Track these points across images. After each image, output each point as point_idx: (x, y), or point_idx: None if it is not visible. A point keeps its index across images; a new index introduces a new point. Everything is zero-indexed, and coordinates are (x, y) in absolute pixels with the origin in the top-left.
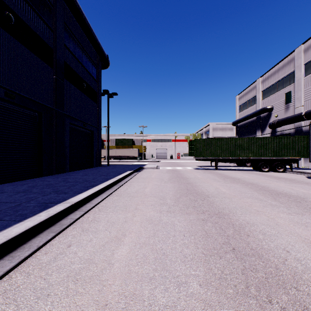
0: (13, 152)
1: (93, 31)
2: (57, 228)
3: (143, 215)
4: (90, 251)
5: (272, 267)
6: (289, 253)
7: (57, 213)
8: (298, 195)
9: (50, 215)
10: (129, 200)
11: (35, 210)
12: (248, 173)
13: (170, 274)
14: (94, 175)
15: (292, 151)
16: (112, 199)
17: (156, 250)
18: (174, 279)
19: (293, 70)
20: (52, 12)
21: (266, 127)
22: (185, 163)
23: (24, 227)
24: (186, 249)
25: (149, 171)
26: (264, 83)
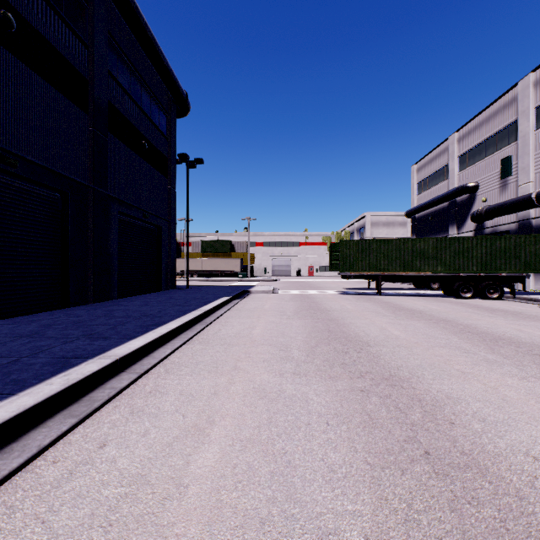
0: (14, 263)
1: (161, 49)
2: (83, 407)
3: (249, 381)
4: (142, 458)
5: (510, 496)
6: (539, 462)
7: (84, 377)
8: (533, 341)
9: (71, 382)
10: (224, 352)
11: (44, 372)
12: (435, 301)
13: (302, 510)
14: (161, 305)
15: (515, 263)
16: (191, 349)
17: (274, 454)
18: (311, 522)
19: (515, 118)
20: (87, 13)
21: (465, 219)
22: (323, 283)
23: (15, 407)
24: (333, 453)
25: (260, 298)
26: (463, 143)
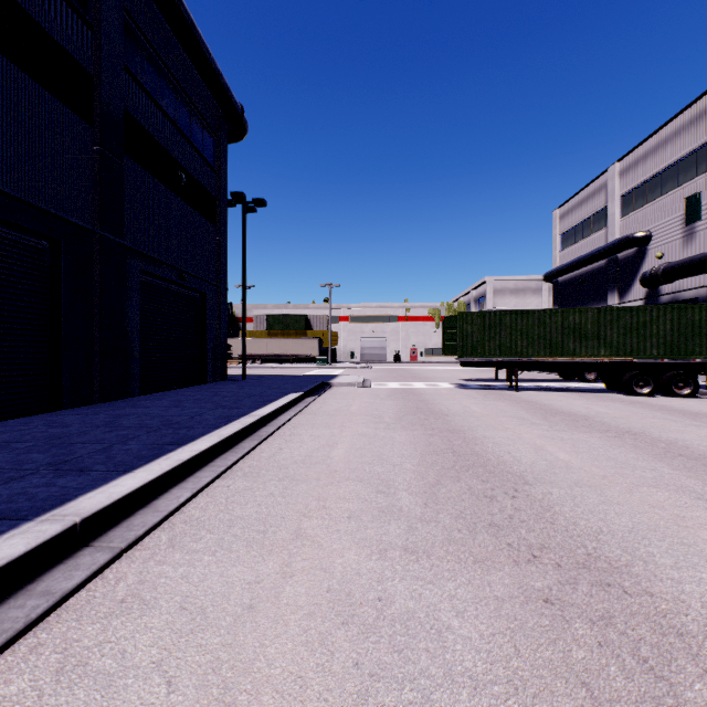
0: None
1: (203, 39)
2: None
3: (320, 570)
4: None
5: None
6: None
7: None
8: None
9: None
10: (281, 496)
11: None
12: (600, 400)
13: None
14: (198, 406)
15: None
16: (226, 490)
17: None
18: None
19: None
20: None
21: (631, 283)
22: (431, 371)
23: None
24: None
25: (344, 394)
26: (627, 177)
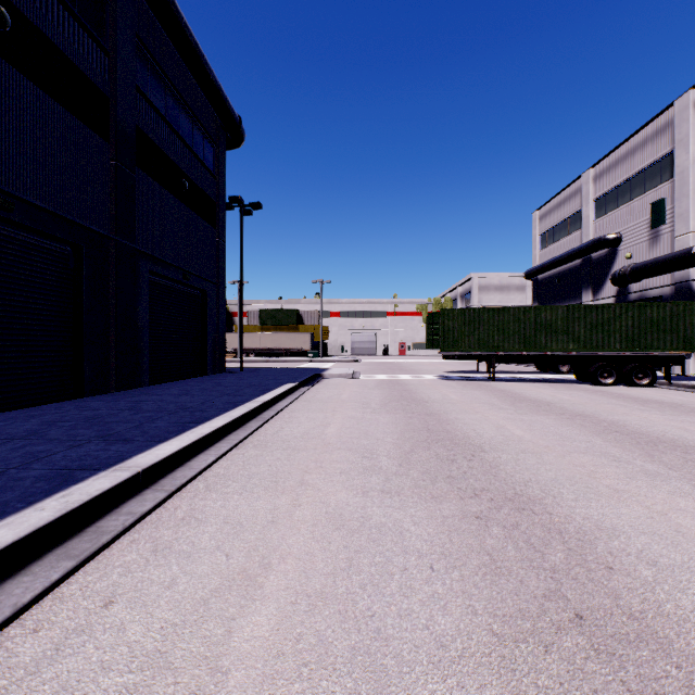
0: (10, 339)
1: (205, 58)
2: (86, 543)
3: (320, 502)
4: (163, 624)
5: None
6: None
7: (90, 499)
8: None
9: (70, 507)
10: (287, 460)
11: (36, 491)
12: (567, 389)
13: None
14: (206, 394)
15: (671, 338)
16: (242, 456)
17: (356, 618)
18: None
19: (670, 149)
20: (108, 10)
21: (604, 281)
22: (417, 364)
23: None
24: (441, 616)
25: (335, 385)
26: (600, 182)
